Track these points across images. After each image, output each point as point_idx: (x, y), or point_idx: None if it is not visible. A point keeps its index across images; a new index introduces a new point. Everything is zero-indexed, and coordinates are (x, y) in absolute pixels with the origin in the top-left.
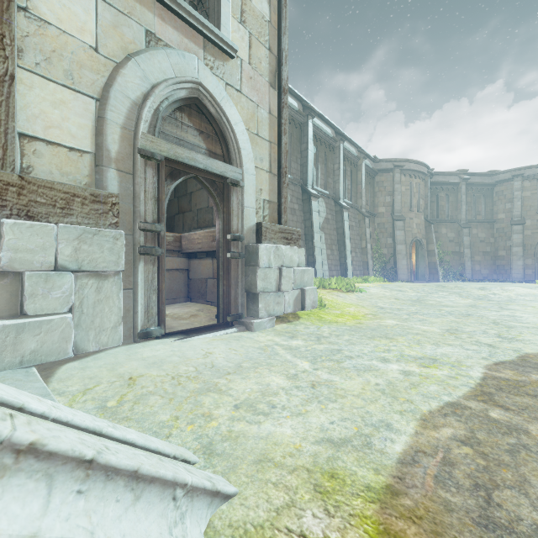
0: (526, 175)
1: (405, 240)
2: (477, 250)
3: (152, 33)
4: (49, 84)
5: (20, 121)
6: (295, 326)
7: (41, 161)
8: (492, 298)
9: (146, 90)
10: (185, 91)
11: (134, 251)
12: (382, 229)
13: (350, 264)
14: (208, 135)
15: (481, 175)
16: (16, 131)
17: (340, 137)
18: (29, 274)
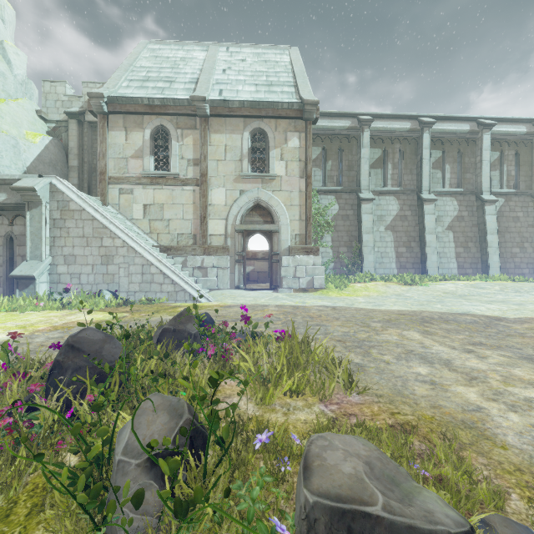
0: None
1: None
2: None
3: (242, 190)
4: (215, 220)
5: (209, 232)
6: (302, 294)
7: (213, 240)
8: None
9: (239, 210)
10: (253, 204)
11: (235, 262)
12: None
13: (495, 261)
14: (264, 215)
15: None
16: (208, 235)
17: (482, 127)
18: (208, 268)
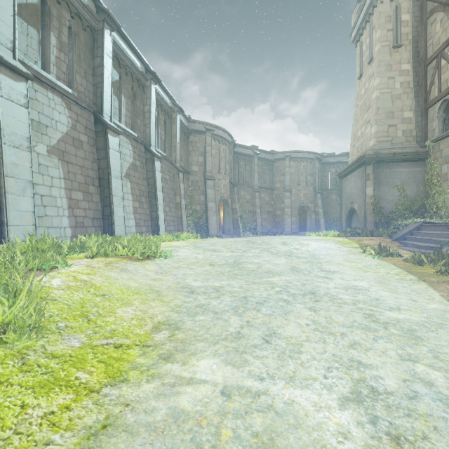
0: (292, 157)
1: (215, 198)
2: (264, 210)
3: None
4: None
5: None
6: None
7: None
8: (297, 253)
9: None
10: None
11: None
12: (196, 187)
13: (162, 219)
14: None
15: (266, 152)
16: None
17: (152, 76)
18: None
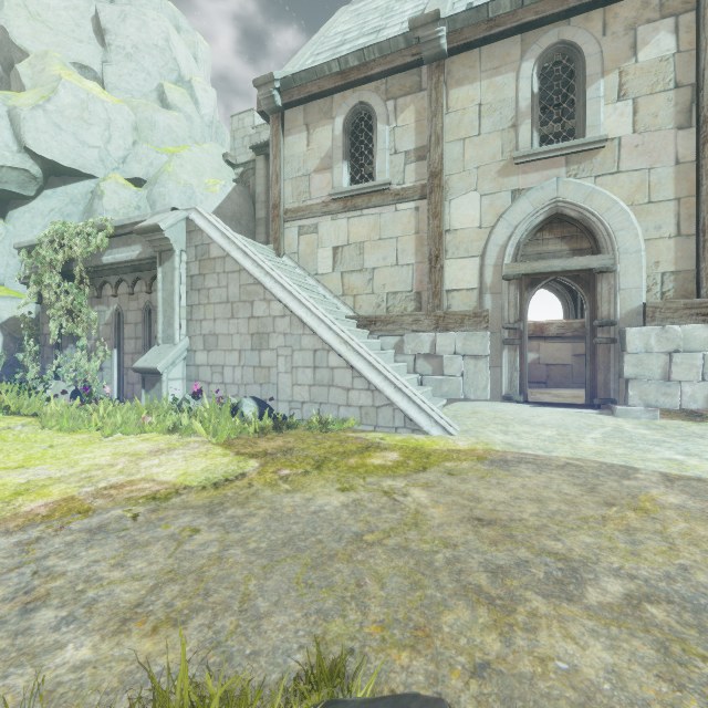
0: None
1: None
2: None
3: (516, 189)
4: (458, 260)
5: (447, 284)
6: (692, 425)
7: (455, 301)
8: None
9: (510, 233)
10: (543, 215)
11: (500, 343)
12: None
13: None
14: (571, 237)
15: None
16: (444, 291)
17: None
18: (445, 356)
